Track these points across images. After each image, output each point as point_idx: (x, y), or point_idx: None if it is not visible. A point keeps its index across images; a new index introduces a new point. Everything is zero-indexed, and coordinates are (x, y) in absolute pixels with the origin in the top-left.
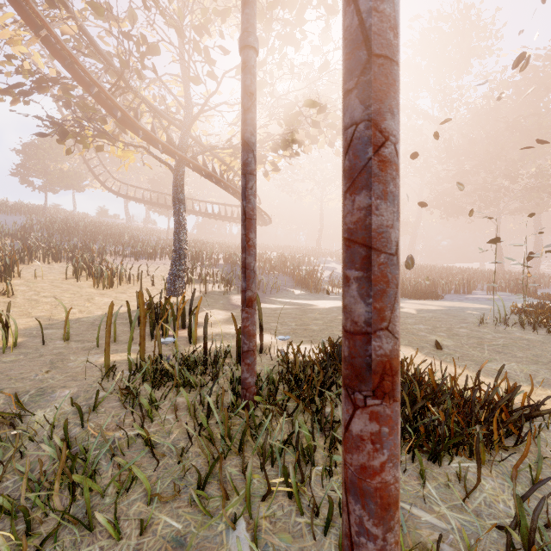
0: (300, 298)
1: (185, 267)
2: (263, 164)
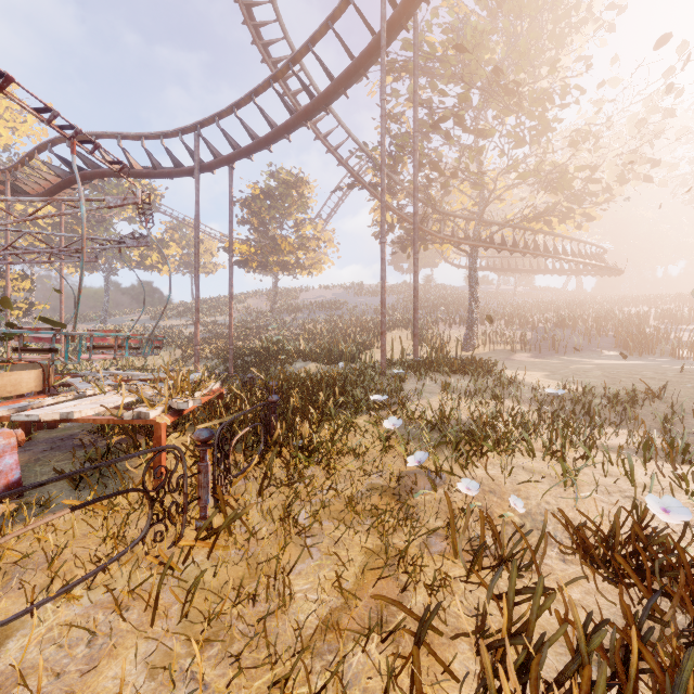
0: (598, 358)
1: (476, 329)
2: (571, 218)
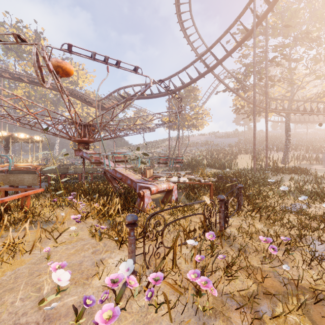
0: None
1: (289, 154)
2: None
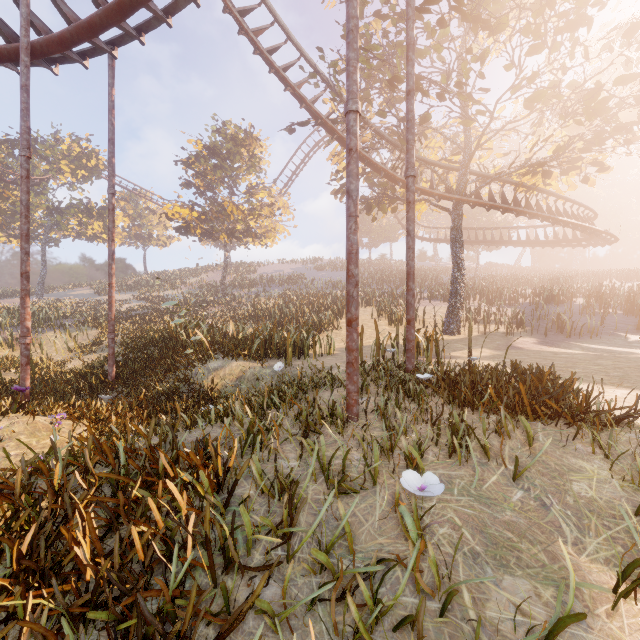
0: (631, 346)
1: (462, 307)
2: (577, 168)
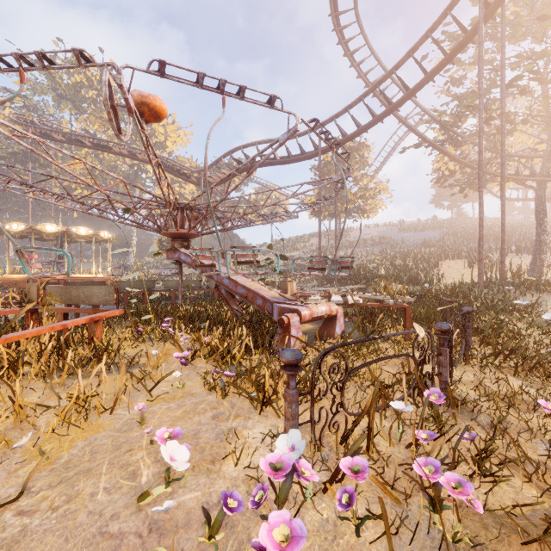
0: None
1: (545, 257)
2: None
